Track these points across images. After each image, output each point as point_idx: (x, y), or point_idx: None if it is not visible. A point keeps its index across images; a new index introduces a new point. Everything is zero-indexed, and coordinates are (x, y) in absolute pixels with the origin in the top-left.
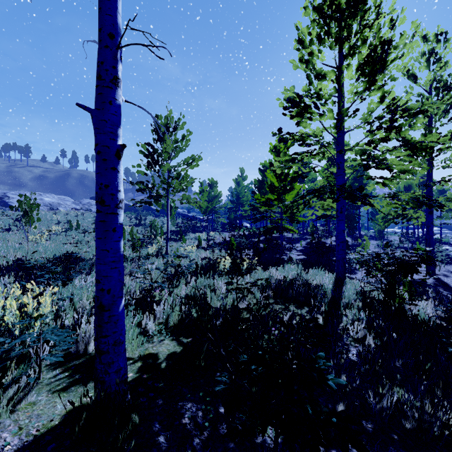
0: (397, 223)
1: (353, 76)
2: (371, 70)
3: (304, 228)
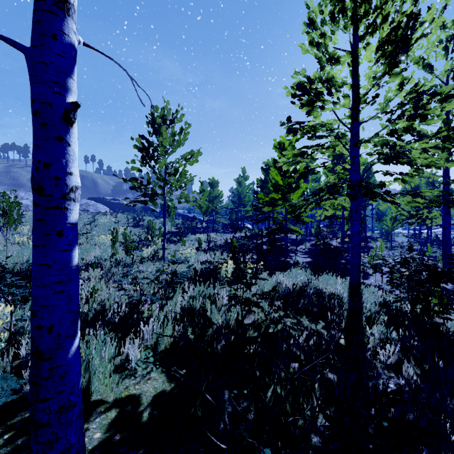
0: (412, 224)
1: (370, 60)
2: (393, 50)
3: (307, 229)
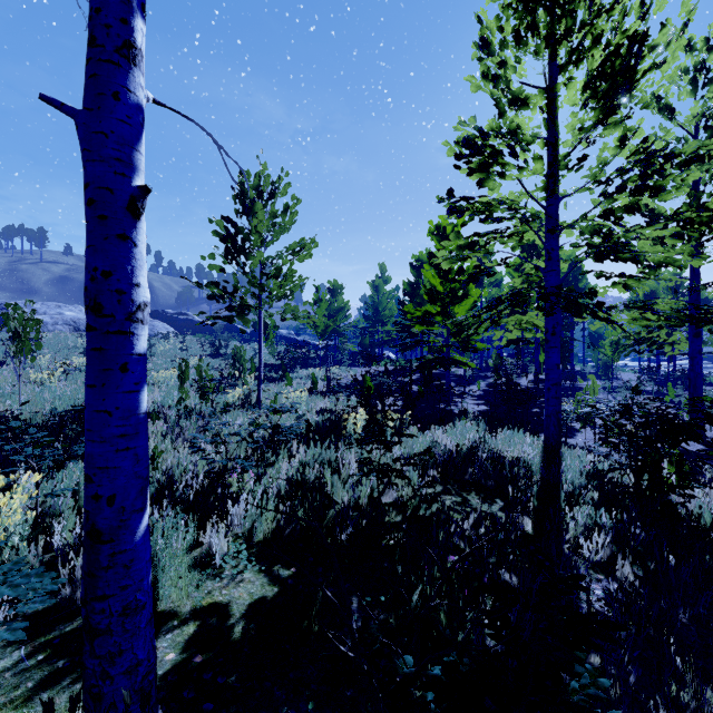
0: (642, 352)
1: (575, 102)
2: (609, 88)
3: (482, 360)
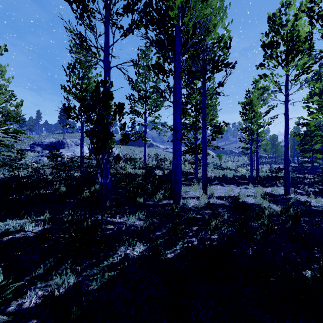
0: None
1: None
2: None
3: None
